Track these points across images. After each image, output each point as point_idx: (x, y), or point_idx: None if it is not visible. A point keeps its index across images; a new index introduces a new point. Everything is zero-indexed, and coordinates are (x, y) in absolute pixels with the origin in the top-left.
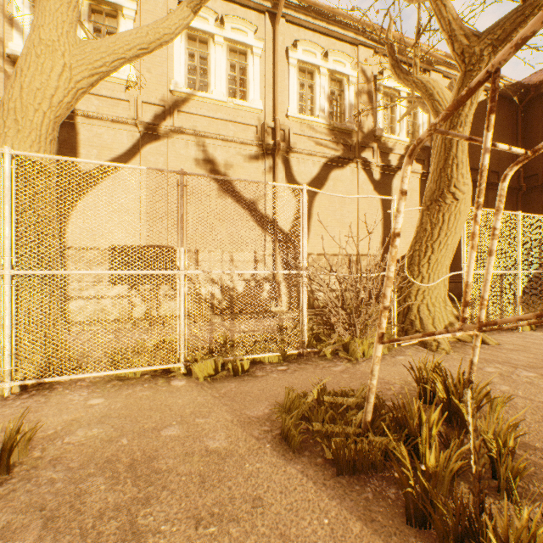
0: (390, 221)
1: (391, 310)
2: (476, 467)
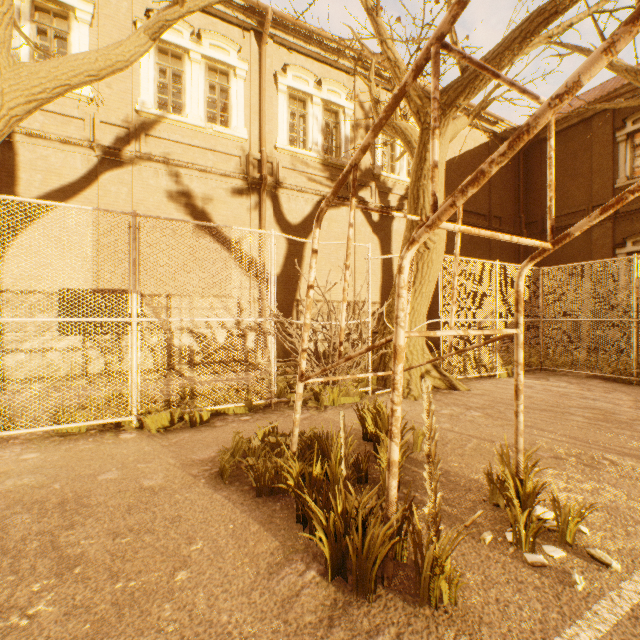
0: (390, 266)
1: (366, 358)
2: (347, 470)
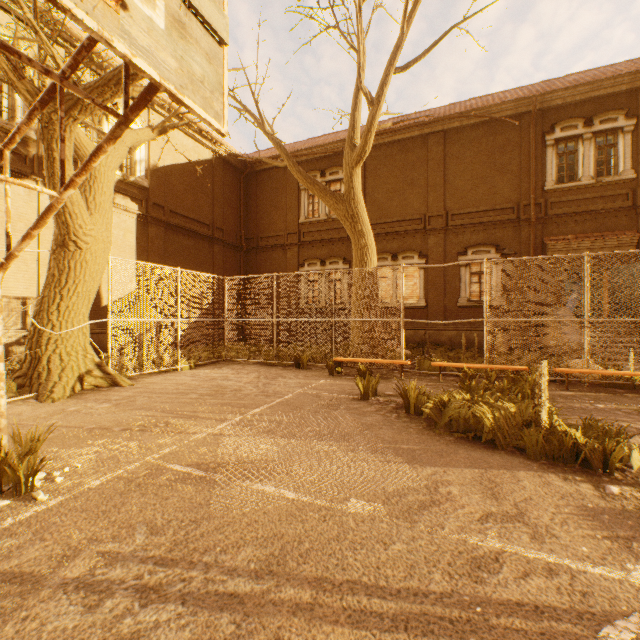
0: None
1: None
2: None
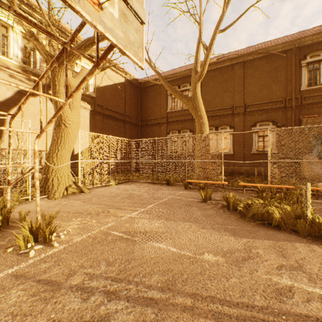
0: None
1: (28, 181)
2: None
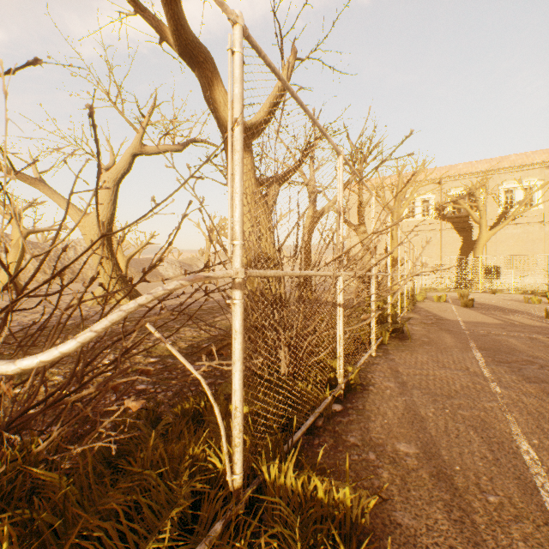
0: None
1: None
2: None
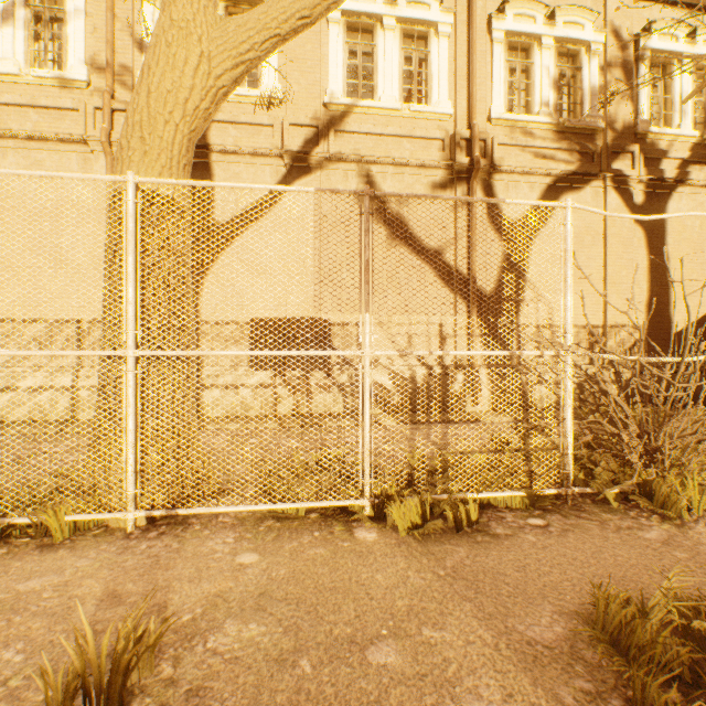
0: (663, 271)
1: None
2: None
